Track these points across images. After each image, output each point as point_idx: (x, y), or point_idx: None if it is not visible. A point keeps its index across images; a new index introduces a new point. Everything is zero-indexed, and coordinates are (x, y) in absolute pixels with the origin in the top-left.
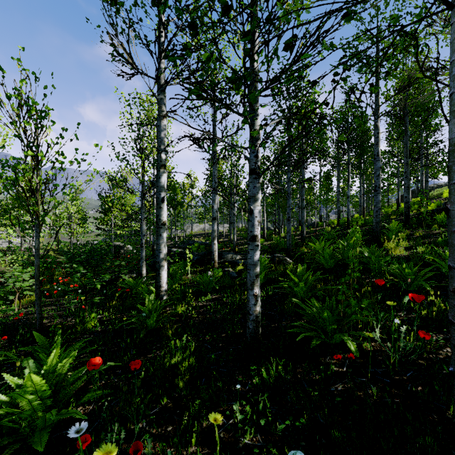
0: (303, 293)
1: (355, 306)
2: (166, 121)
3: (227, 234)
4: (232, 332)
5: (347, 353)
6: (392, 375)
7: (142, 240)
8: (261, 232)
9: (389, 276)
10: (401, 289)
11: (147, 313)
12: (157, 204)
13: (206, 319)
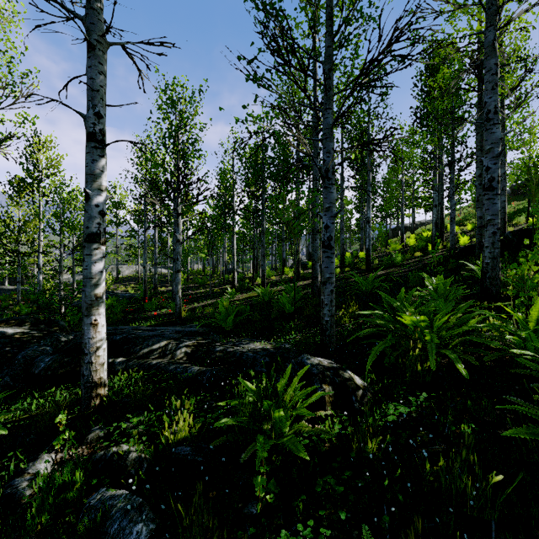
0: None
1: None
2: None
3: None
4: None
5: None
6: None
7: None
8: (227, 277)
9: None
10: None
11: None
12: None
13: None
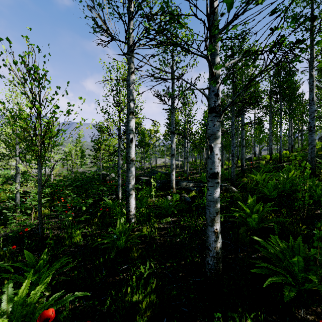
0: (254, 223)
1: None
2: (134, 76)
3: (181, 166)
4: (190, 260)
5: None
6: None
7: (119, 171)
8: None
9: None
10: None
11: (118, 235)
12: (127, 144)
13: (167, 242)
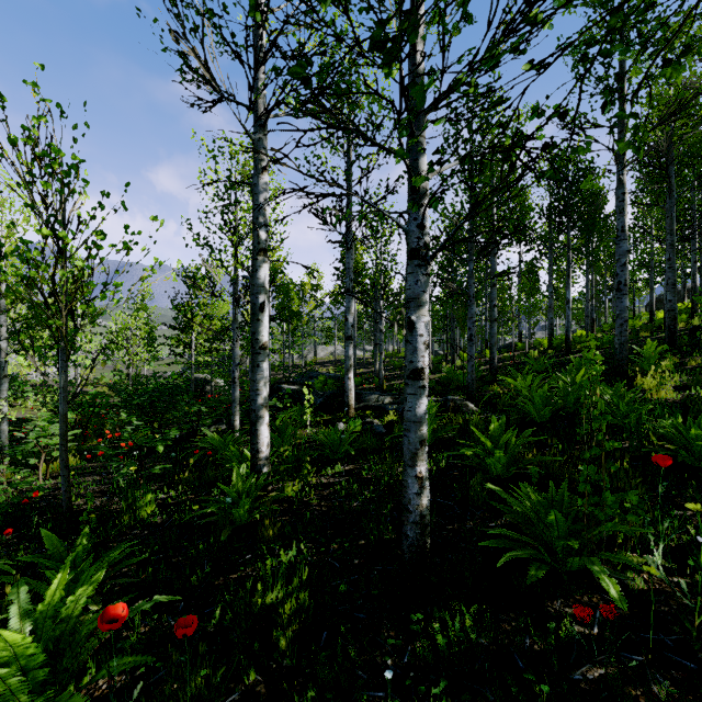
0: (501, 467)
1: (614, 506)
2: (267, 177)
3: (370, 361)
4: (377, 537)
5: (595, 594)
6: (697, 652)
7: (234, 372)
8: None
9: (657, 440)
10: (680, 464)
11: (234, 498)
12: (253, 314)
13: (333, 509)
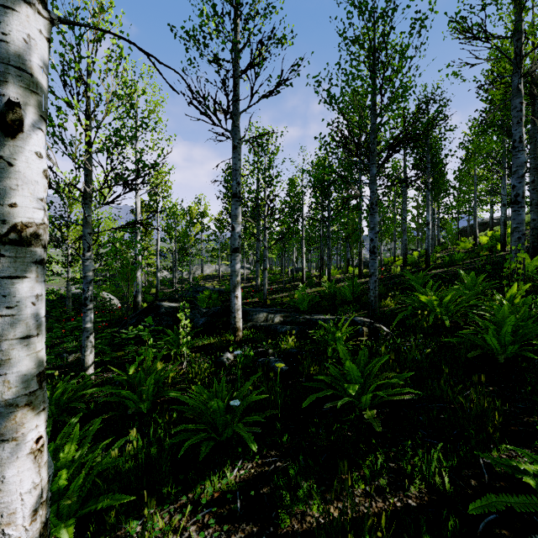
0: None
1: None
2: None
3: (249, 277)
4: None
5: None
6: None
7: (85, 292)
8: (295, 275)
9: None
10: None
11: None
12: None
13: None
